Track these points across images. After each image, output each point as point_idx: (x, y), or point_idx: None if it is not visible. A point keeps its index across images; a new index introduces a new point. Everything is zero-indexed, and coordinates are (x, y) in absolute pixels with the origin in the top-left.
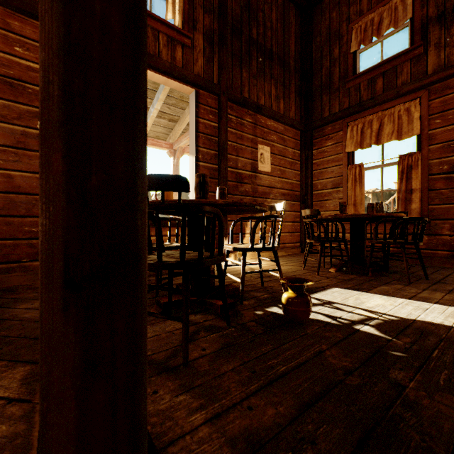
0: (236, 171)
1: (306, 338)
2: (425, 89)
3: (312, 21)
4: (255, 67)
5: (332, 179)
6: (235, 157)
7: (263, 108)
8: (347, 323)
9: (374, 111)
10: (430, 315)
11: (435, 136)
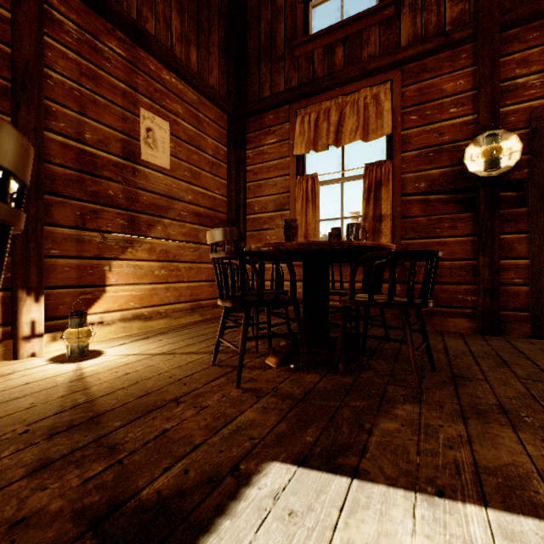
0: (79, 146)
1: None
2: (398, 68)
3: None
4: None
5: (275, 197)
6: (76, 114)
7: (152, 39)
8: None
9: (332, 95)
10: None
11: (411, 139)
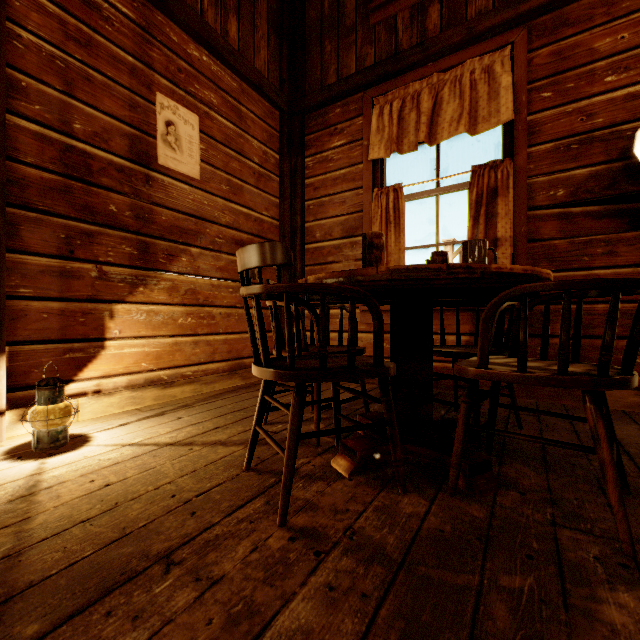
0: (63, 140)
1: None
2: (523, 26)
3: None
4: None
5: (343, 219)
6: (60, 94)
7: None
8: None
9: (423, 73)
10: None
11: (542, 126)
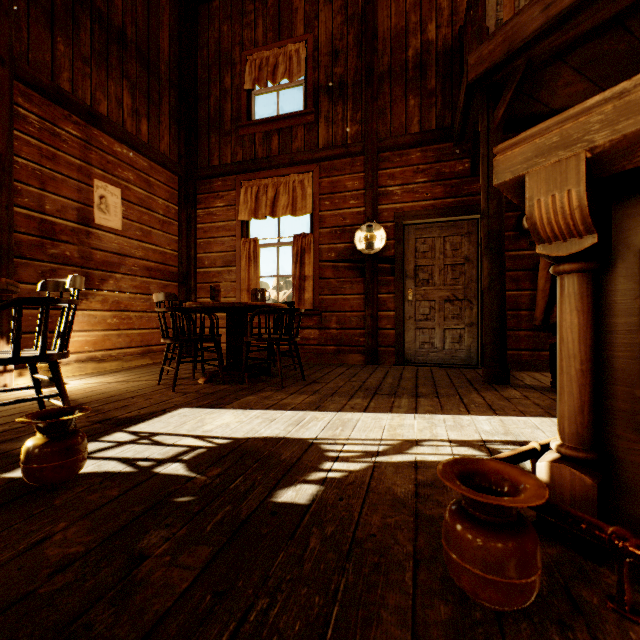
0: (40, 216)
1: (37, 519)
2: (317, 163)
3: (197, 23)
4: (87, 43)
5: (223, 254)
6: (38, 190)
7: (105, 120)
8: (149, 465)
9: (270, 175)
10: (273, 427)
11: (326, 219)
